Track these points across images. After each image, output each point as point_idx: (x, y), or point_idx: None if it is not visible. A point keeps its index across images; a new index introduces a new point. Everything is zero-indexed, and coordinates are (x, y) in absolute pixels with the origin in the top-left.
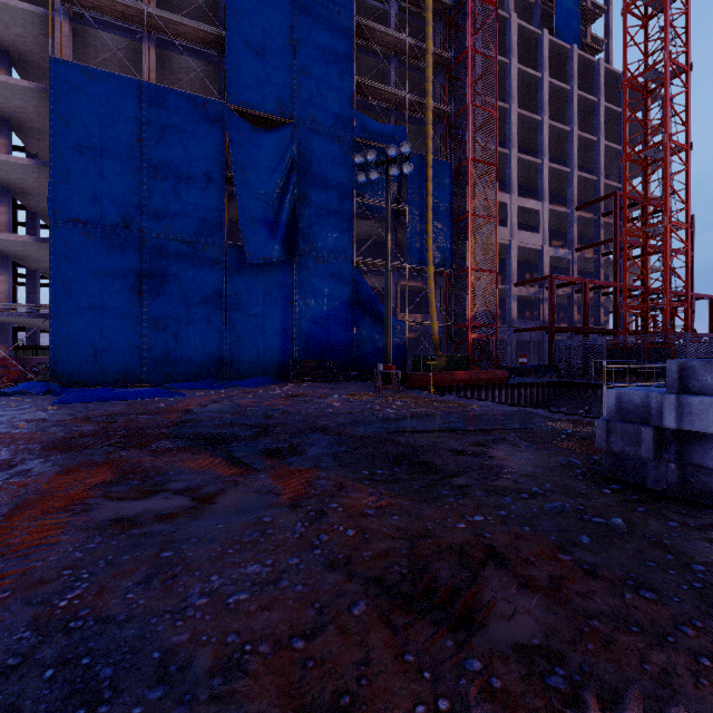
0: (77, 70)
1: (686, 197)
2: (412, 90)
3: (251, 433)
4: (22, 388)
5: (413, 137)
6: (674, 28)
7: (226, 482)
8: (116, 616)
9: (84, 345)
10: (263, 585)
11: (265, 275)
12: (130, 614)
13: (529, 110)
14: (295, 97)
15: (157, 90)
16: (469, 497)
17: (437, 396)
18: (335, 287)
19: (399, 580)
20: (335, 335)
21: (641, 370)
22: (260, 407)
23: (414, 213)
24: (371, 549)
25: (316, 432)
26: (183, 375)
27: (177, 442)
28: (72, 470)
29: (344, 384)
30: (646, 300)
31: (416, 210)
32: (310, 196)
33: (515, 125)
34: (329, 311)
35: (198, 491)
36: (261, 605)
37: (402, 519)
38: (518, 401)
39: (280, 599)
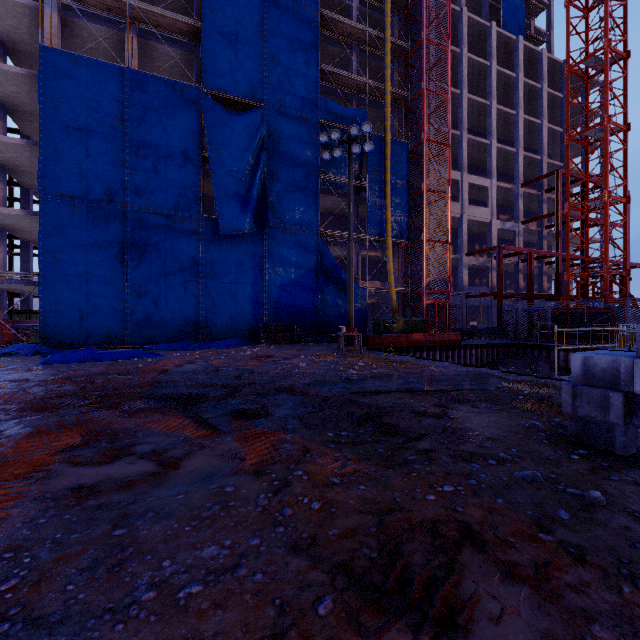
0: (65, 57)
1: (624, 174)
2: (372, 77)
3: (221, 394)
4: (13, 349)
5: (373, 120)
6: (613, 18)
7: (192, 446)
8: (49, 616)
9: (71, 310)
10: (219, 573)
11: (238, 246)
12: (66, 613)
13: (478, 96)
14: (265, 82)
15: (138, 76)
16: (436, 463)
17: (396, 356)
18: (302, 257)
19: (369, 568)
20: (302, 301)
21: (583, 332)
22: (231, 367)
23: (374, 189)
24: (337, 527)
25: (283, 393)
26: (162, 338)
27: (150, 403)
28: (41, 433)
29: (310, 346)
30: (587, 268)
31: (375, 186)
32: (278, 173)
33: (466, 109)
34: (296, 278)
35: (164, 455)
36: (214, 601)
37: (369, 489)
38: (470, 361)
39: (236, 593)
